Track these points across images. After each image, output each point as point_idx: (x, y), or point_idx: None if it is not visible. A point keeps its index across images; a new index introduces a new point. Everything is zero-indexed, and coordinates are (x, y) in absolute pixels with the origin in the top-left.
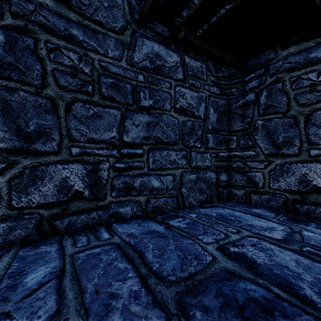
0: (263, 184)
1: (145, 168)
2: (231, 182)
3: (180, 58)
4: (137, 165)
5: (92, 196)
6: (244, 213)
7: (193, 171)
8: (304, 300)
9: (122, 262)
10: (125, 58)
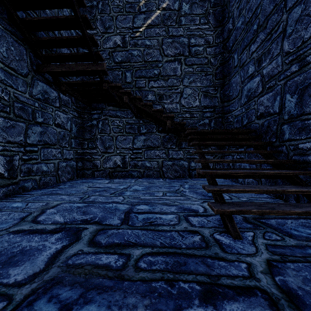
0: (100, 166)
1: (39, 159)
2: (84, 167)
3: (58, 94)
4: (34, 157)
5: (9, 176)
6: (93, 180)
7: (64, 161)
8: (112, 188)
9: (53, 196)
10: (28, 92)
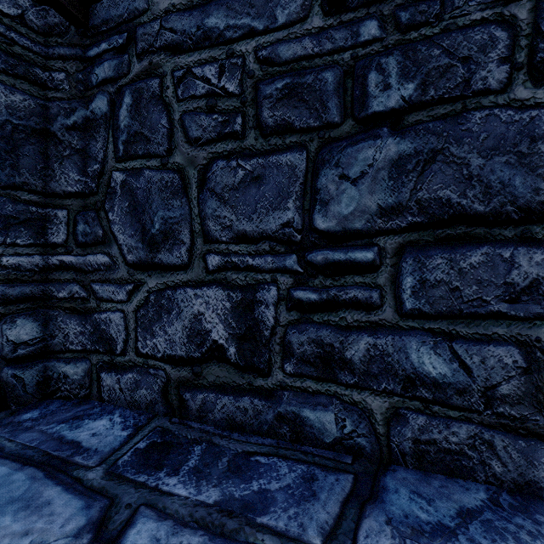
0: (124, 344)
1: None
2: (54, 342)
3: None
4: None
5: None
6: (15, 467)
7: None
8: None
9: None
10: None
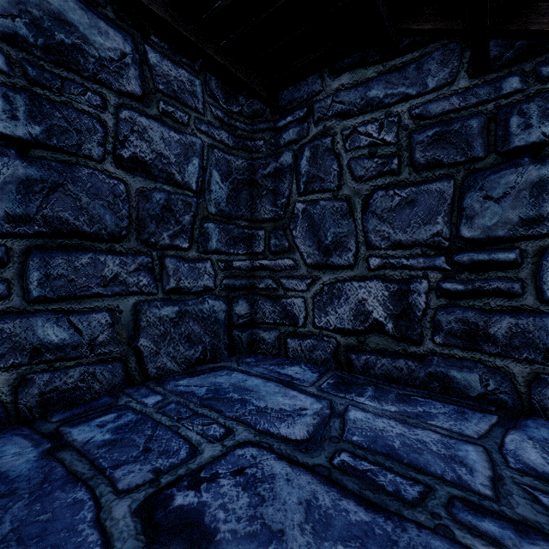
0: (304, 320)
1: (12, 296)
2: (257, 317)
3: (134, 47)
4: None
5: None
6: (265, 380)
7: (169, 299)
8: None
9: None
10: None
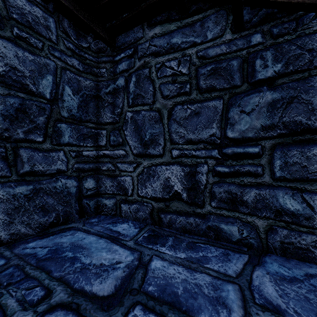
0: (132, 191)
1: None
2: (101, 189)
3: None
4: None
5: None
6: (98, 238)
7: (24, 180)
8: None
9: None
10: None
